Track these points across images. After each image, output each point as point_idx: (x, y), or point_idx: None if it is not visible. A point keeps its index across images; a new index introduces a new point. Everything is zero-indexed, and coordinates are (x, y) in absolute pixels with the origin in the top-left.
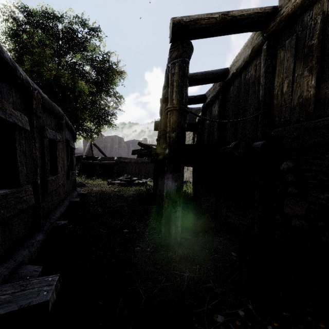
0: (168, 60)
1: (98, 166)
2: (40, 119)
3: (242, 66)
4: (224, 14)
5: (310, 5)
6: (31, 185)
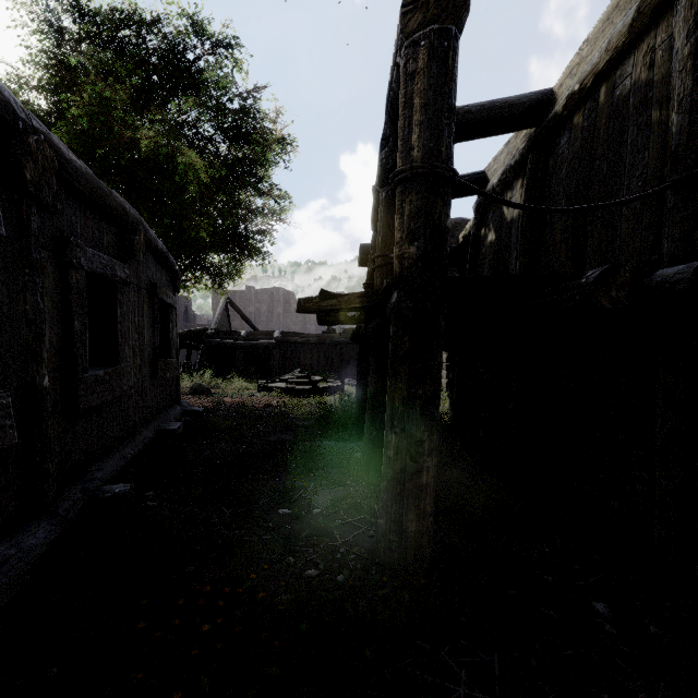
0: (398, 42)
1: (241, 352)
2: (59, 218)
3: (604, 65)
4: None
5: None
6: (7, 390)
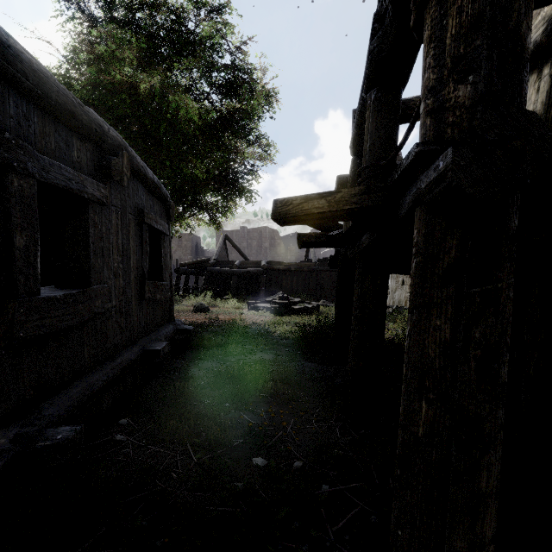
0: None
1: (235, 277)
2: None
3: None
4: None
5: None
6: None
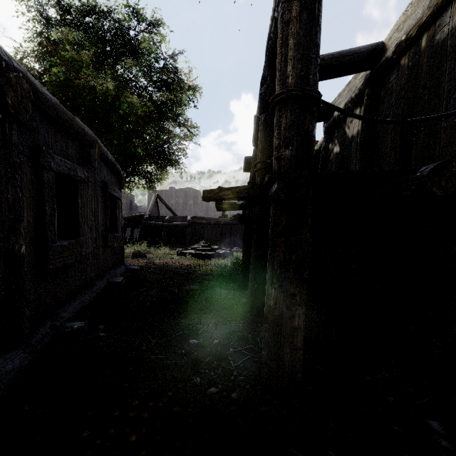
0: (276, 0)
1: (165, 230)
2: (35, 134)
3: (426, 18)
4: None
5: None
6: None
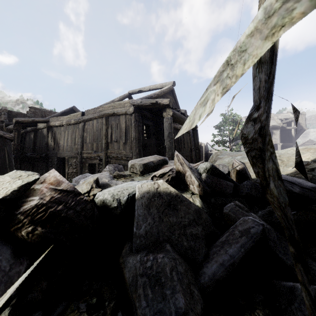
0: (13, 128)
1: None
2: None
3: (42, 128)
4: (33, 120)
5: (54, 127)
6: None
